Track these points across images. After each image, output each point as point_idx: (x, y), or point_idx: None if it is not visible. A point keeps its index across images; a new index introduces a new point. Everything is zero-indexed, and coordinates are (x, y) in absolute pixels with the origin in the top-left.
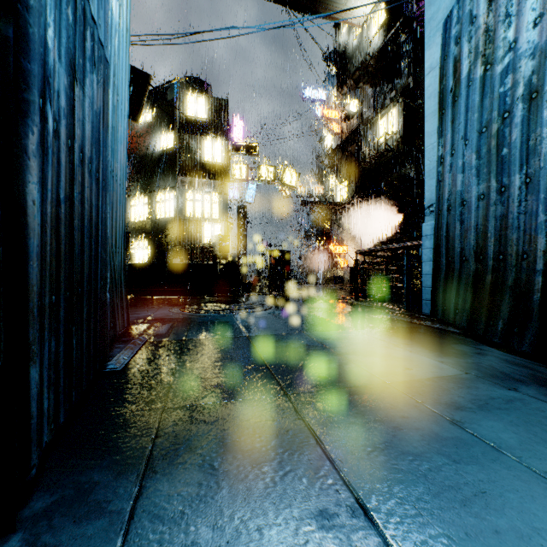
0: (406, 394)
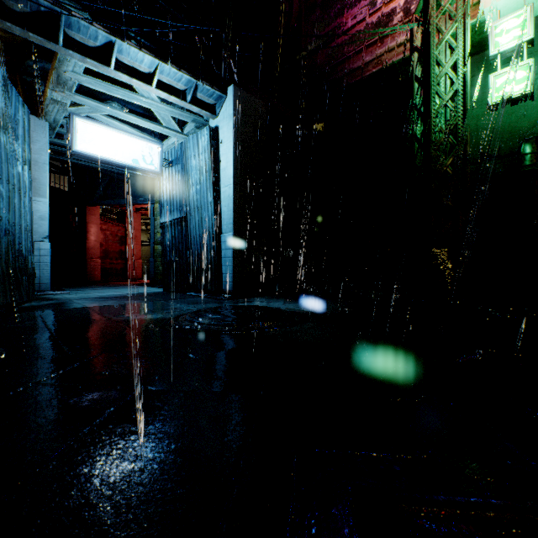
0: (105, 297)
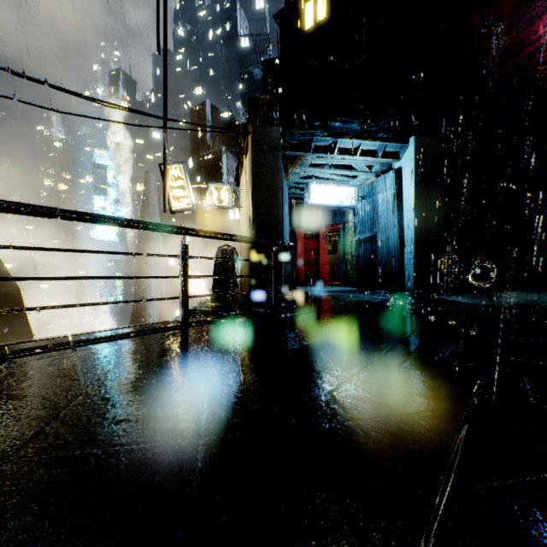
0: (324, 291)
